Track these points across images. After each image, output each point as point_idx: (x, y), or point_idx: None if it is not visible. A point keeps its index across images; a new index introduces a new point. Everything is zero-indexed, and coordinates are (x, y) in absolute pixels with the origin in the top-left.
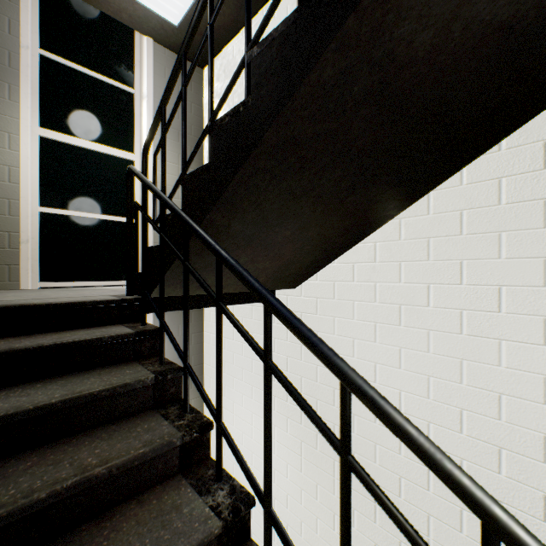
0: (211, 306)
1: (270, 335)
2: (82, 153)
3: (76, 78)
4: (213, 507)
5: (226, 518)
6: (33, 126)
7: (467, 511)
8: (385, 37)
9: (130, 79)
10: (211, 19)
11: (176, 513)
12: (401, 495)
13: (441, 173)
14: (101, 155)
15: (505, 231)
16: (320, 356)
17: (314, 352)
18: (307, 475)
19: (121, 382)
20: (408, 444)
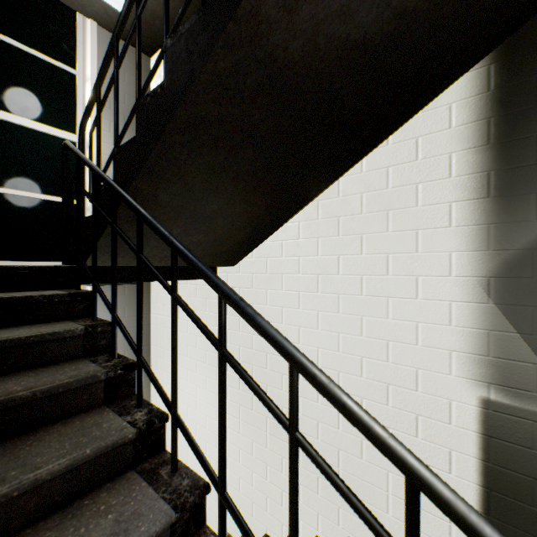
0: (151, 280)
1: (175, 273)
2: (18, 130)
3: (11, 53)
4: (131, 421)
5: (140, 427)
6: None
7: (365, 440)
8: (263, 42)
9: (72, 60)
10: (138, 11)
11: (96, 427)
12: (319, 437)
13: (345, 162)
14: (41, 134)
15: (391, 210)
16: (205, 278)
17: (202, 277)
18: (244, 435)
19: (50, 331)
20: (252, 325)
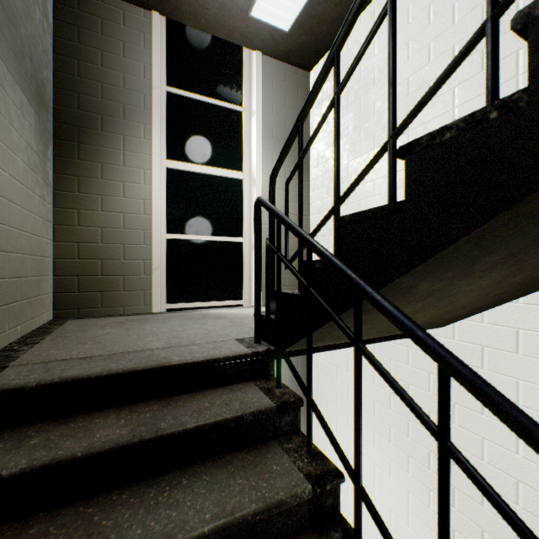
0: (337, 348)
1: None
2: (199, 178)
3: (194, 107)
4: None
5: None
6: (161, 159)
7: None
8: None
9: (239, 98)
10: None
11: None
12: None
13: None
14: (215, 178)
15: None
16: None
17: None
18: None
19: (275, 498)
20: None
